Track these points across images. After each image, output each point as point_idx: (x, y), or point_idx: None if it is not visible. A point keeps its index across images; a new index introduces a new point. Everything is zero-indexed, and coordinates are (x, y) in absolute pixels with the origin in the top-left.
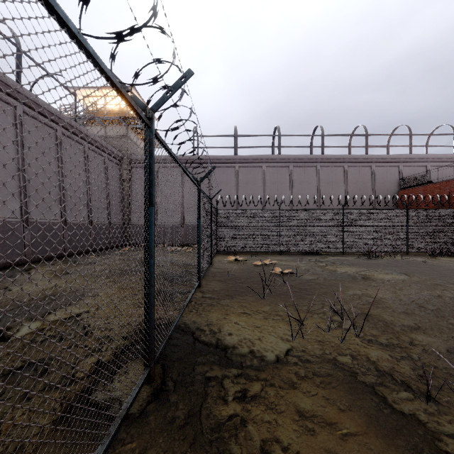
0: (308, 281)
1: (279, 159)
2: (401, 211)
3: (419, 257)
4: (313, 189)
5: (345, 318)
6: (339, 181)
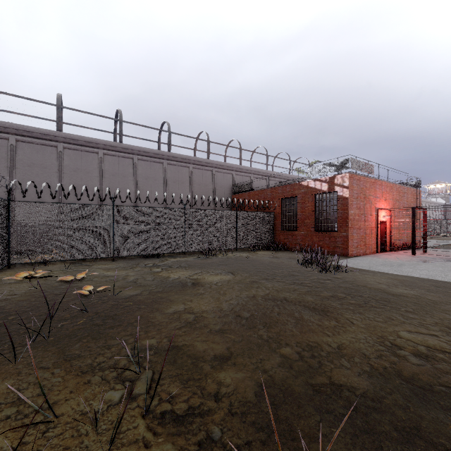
0: (126, 301)
1: (121, 148)
2: (232, 212)
3: (245, 252)
4: (160, 187)
5: (146, 367)
6: (185, 181)
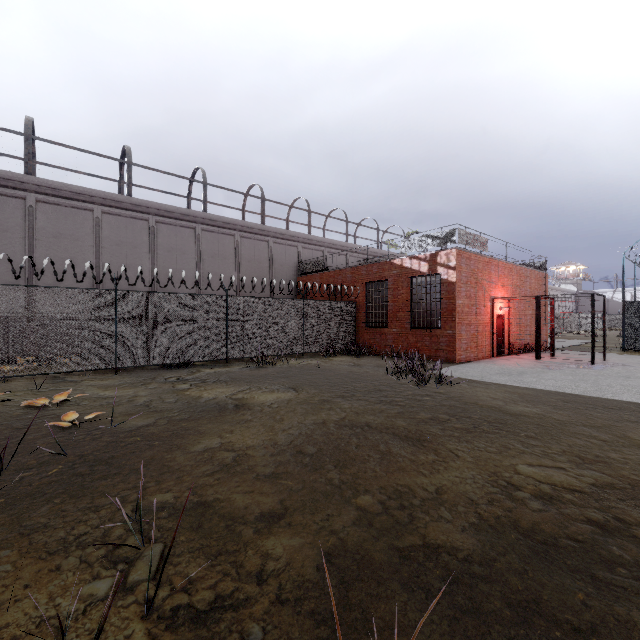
0: (132, 435)
1: (130, 204)
2: (297, 301)
3: (315, 358)
4: (191, 263)
5: (154, 537)
6: (228, 255)
